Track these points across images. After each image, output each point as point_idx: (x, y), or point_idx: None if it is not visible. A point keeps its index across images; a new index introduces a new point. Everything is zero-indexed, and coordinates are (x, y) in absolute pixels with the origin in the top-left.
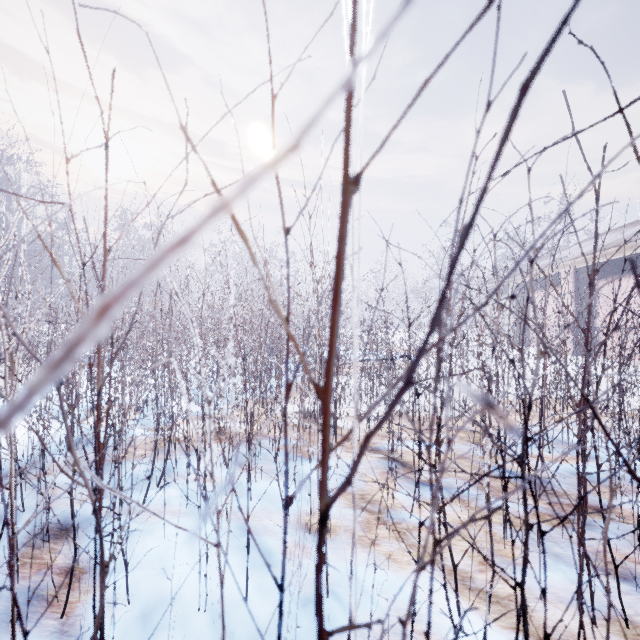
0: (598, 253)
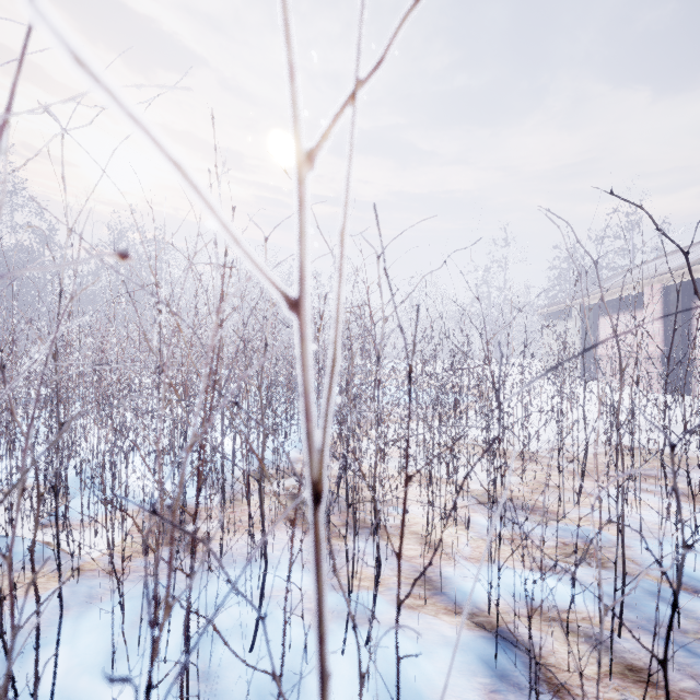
0: (697, 266)
